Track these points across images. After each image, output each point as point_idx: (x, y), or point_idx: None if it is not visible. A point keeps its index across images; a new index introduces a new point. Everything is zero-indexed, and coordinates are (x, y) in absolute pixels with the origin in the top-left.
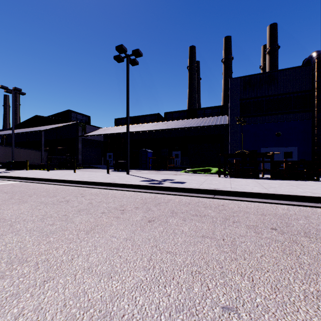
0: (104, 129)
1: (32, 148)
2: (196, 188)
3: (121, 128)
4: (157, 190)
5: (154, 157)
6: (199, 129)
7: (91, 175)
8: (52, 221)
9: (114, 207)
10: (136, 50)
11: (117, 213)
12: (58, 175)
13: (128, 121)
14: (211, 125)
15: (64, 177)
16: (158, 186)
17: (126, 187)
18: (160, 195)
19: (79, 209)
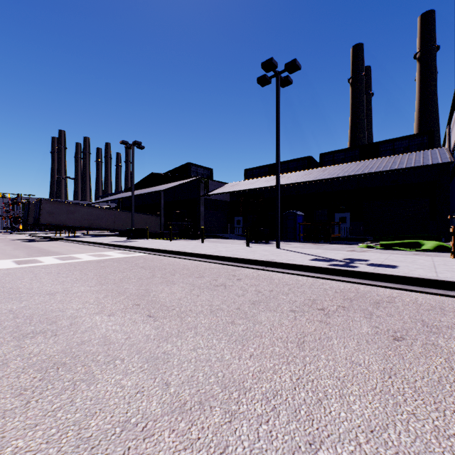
0: (230, 184)
1: (148, 213)
2: (436, 279)
3: (254, 182)
4: (350, 277)
5: (307, 222)
6: (386, 175)
7: (227, 248)
8: (228, 317)
9: (302, 302)
10: (291, 63)
11: (317, 314)
12: (187, 247)
13: (278, 170)
14: (416, 167)
15: (197, 250)
16: (353, 271)
17: (292, 269)
18: (362, 286)
19: (251, 301)
